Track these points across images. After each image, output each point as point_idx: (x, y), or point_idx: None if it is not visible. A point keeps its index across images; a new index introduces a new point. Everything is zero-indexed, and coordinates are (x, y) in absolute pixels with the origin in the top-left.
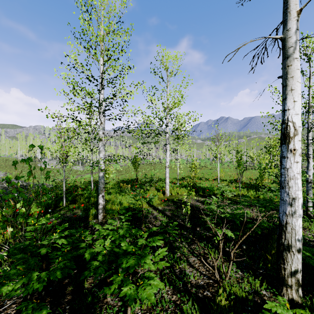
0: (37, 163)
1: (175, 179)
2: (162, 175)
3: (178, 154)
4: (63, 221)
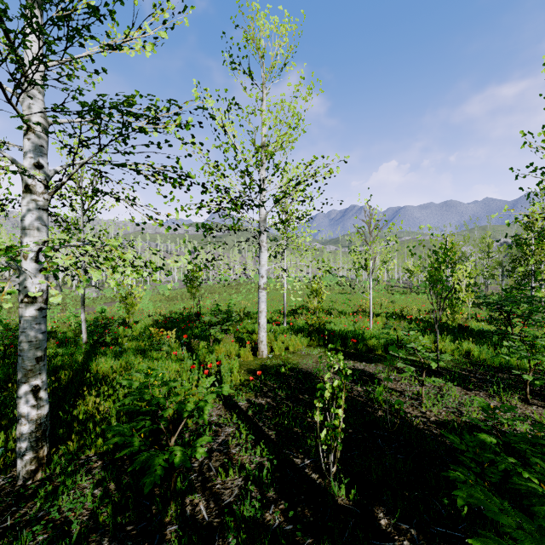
0: None
1: (278, 314)
2: (252, 306)
3: (285, 261)
4: None
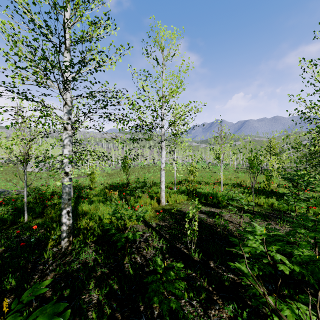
0: (18, 166)
1: (171, 184)
2: (157, 179)
3: (175, 154)
4: (7, 250)
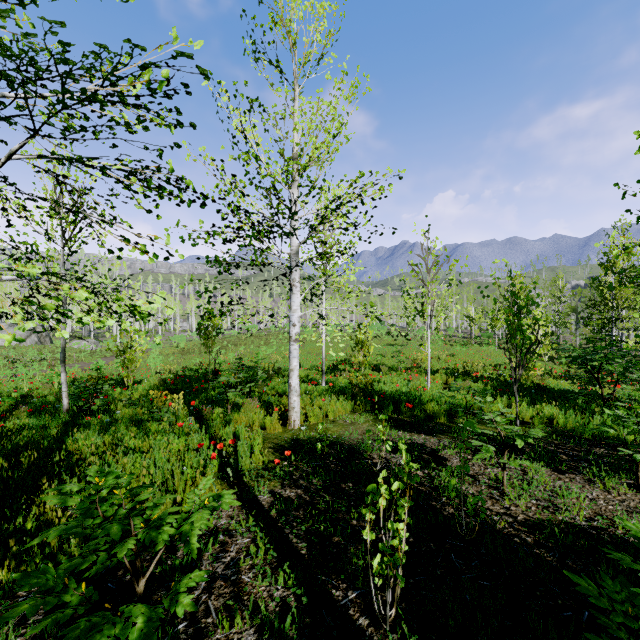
0: None
1: (315, 371)
2: (284, 361)
3: (324, 305)
4: None
